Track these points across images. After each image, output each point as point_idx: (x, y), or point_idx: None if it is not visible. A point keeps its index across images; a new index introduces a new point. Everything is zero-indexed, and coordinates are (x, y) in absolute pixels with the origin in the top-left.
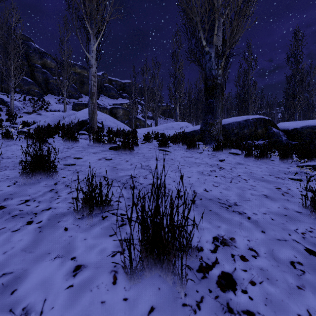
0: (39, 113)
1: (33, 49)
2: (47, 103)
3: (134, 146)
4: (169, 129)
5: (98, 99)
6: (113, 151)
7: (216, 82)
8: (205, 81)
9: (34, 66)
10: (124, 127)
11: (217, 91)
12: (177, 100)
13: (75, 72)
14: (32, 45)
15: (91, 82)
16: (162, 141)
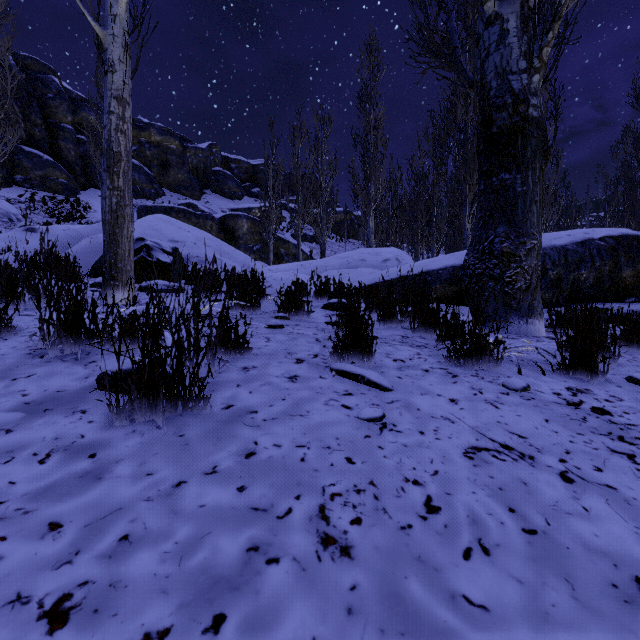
0: (32, 228)
1: (57, 91)
2: (84, 207)
3: (231, 351)
4: (354, 265)
5: (198, 199)
6: (102, 403)
7: (523, 113)
8: (484, 115)
9: (58, 129)
10: (243, 260)
11: (528, 145)
12: (372, 198)
13: (149, 142)
14: (55, 83)
15: (110, 120)
16: (346, 331)
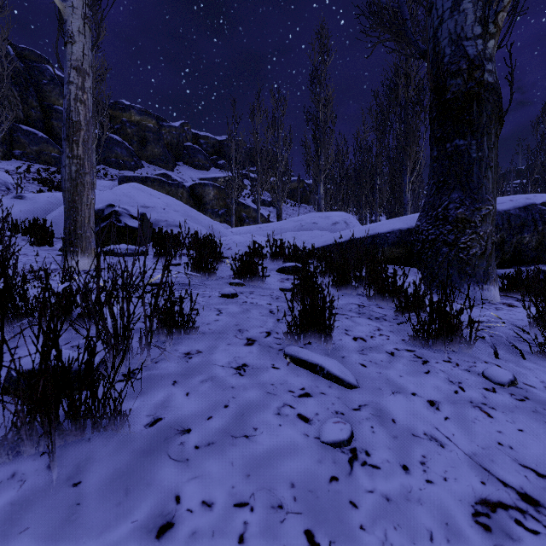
0: (20, 196)
1: (50, 78)
2: None
3: (175, 331)
4: (306, 227)
5: (172, 170)
6: None
7: (478, 79)
8: (437, 82)
9: (51, 110)
10: (207, 223)
11: (483, 110)
12: (322, 168)
13: (130, 122)
14: (49, 71)
15: (69, 90)
16: (302, 308)
